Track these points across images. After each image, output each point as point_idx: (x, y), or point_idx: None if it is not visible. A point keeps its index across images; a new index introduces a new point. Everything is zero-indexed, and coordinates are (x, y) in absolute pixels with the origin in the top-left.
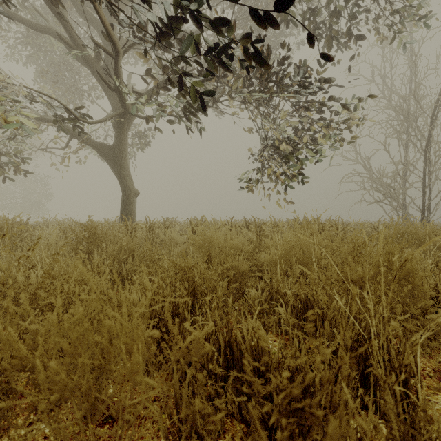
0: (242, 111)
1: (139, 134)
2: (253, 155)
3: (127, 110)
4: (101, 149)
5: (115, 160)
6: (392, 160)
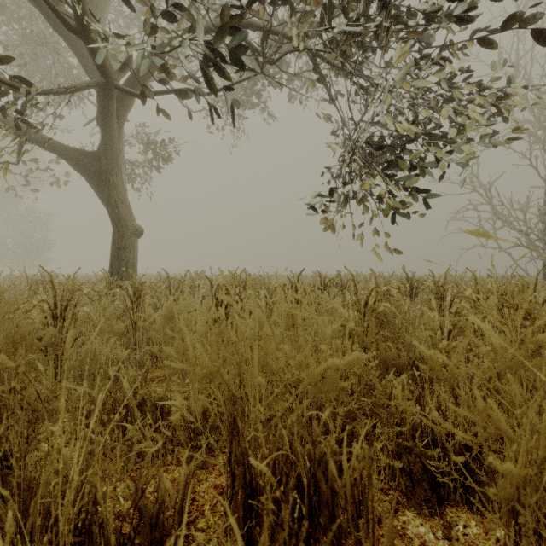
0: (314, 85)
1: (154, 145)
2: (330, 167)
3: (108, 80)
4: (77, 156)
5: (100, 176)
6: (544, 180)
